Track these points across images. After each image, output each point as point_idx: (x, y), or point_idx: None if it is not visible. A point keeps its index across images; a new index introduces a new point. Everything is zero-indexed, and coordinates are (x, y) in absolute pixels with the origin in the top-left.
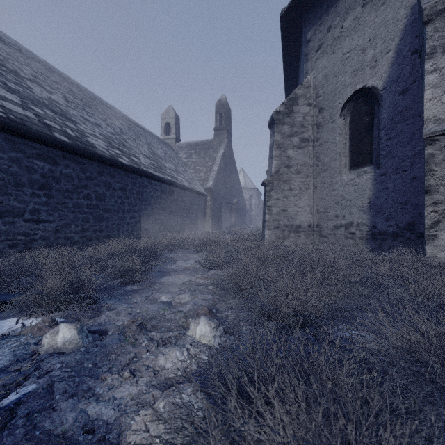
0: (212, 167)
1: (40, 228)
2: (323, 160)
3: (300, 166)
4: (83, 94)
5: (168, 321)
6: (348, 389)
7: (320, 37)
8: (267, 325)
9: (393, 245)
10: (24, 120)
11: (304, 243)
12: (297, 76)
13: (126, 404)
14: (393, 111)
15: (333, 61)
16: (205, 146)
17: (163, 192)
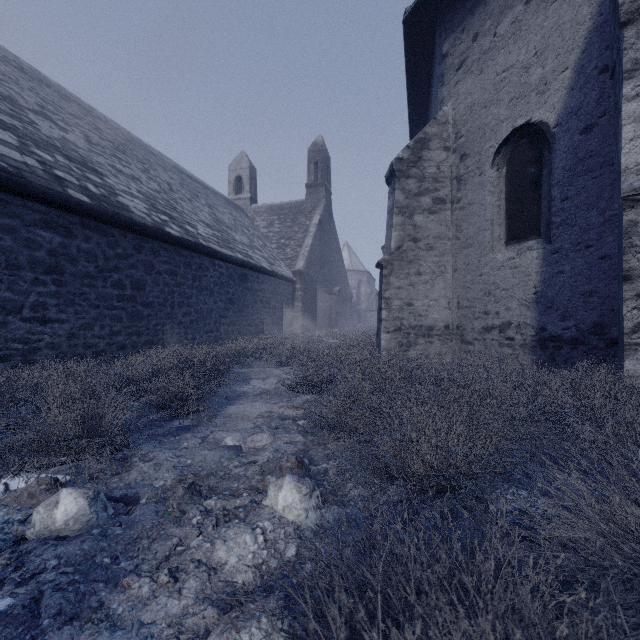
0: (303, 240)
1: (47, 331)
2: (467, 231)
3: (432, 239)
4: (114, 134)
5: (235, 480)
6: (535, 621)
7: (463, 49)
8: (388, 486)
9: (571, 357)
10: (22, 170)
11: (438, 353)
12: (428, 108)
13: (160, 635)
14: (572, 158)
15: (481, 85)
16: (293, 210)
17: (231, 278)
